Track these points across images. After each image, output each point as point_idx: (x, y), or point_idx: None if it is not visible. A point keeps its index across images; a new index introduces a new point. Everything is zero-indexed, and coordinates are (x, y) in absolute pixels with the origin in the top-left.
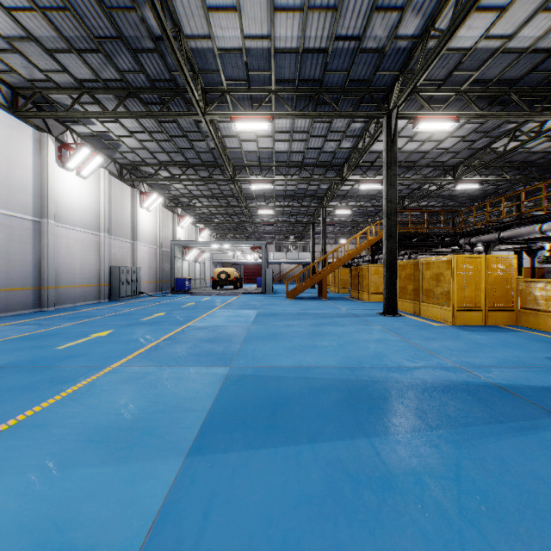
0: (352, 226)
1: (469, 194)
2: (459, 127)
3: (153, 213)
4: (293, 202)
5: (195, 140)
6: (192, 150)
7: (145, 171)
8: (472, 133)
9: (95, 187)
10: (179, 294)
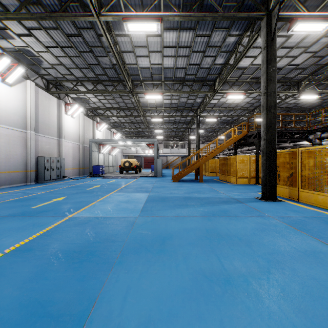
0: (214, 132)
1: (300, 106)
2: (315, 42)
3: (77, 120)
4: (176, 113)
5: (99, 56)
6: (99, 66)
7: (67, 87)
8: (323, 49)
9: (23, 94)
10: (95, 177)
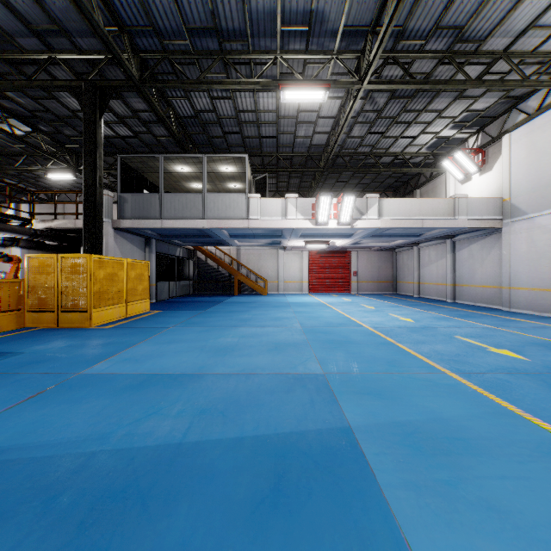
0: None
1: None
2: None
3: None
4: None
5: None
6: None
7: None
8: None
9: None
10: None
